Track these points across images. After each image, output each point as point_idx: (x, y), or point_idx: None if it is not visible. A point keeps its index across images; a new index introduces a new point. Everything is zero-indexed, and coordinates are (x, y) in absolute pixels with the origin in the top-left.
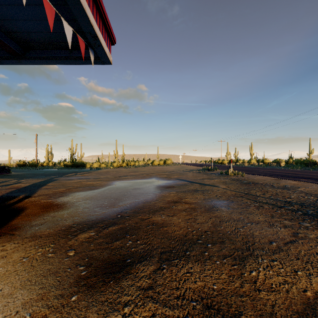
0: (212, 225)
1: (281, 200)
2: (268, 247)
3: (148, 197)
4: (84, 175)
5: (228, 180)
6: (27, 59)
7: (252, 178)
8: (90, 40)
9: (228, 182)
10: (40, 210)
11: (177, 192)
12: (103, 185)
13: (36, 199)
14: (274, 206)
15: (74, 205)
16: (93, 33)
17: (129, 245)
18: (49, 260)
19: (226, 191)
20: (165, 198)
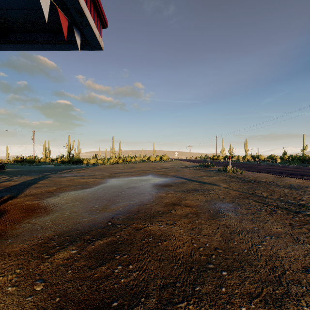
0: (222, 238)
1: (294, 203)
2: (306, 279)
3: (144, 197)
4: (79, 172)
5: (227, 178)
6: (6, 43)
7: (252, 176)
8: (75, 18)
9: (228, 180)
10: (21, 215)
11: (175, 191)
12: (96, 183)
13: (21, 201)
14: (289, 211)
15: (61, 209)
16: (78, 8)
17: (118, 273)
18: (6, 299)
19: (228, 191)
20: (163, 199)
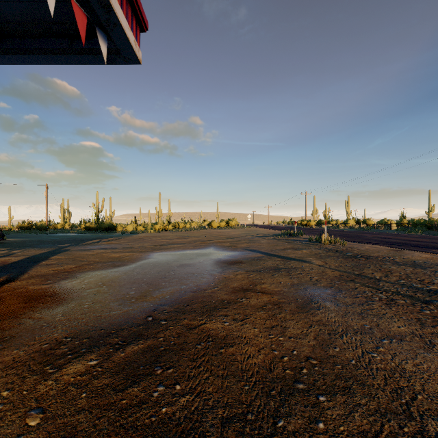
0: (316, 342)
1: (421, 289)
2: None
3: (201, 280)
4: (111, 243)
5: (322, 251)
6: None
7: (358, 248)
8: (98, 14)
9: (324, 254)
10: (20, 307)
11: (247, 271)
12: (134, 259)
13: (22, 285)
14: (414, 301)
15: (80, 297)
16: None
17: (158, 398)
18: None
19: (324, 270)
20: (229, 282)
